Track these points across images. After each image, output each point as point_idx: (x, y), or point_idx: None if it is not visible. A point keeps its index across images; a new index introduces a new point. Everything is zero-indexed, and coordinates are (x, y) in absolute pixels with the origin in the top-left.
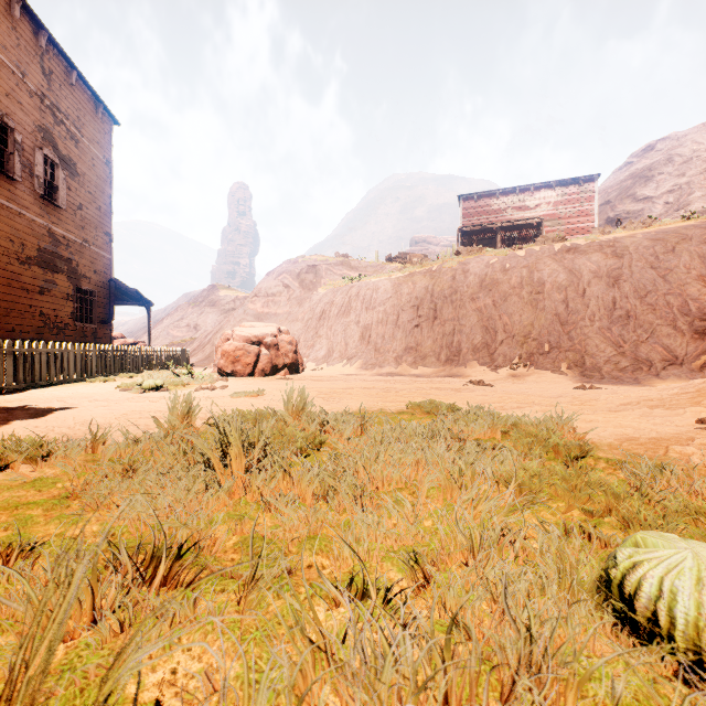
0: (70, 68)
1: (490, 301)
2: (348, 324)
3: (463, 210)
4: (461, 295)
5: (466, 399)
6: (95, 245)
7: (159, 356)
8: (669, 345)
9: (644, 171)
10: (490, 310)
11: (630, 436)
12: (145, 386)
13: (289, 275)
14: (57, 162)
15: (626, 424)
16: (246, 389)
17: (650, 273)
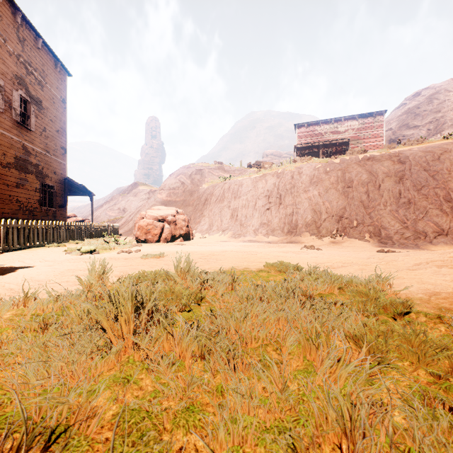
0: (37, 37)
1: (316, 193)
2: (222, 208)
3: (298, 133)
4: (297, 188)
5: (304, 260)
6: (55, 155)
7: (97, 229)
8: (437, 222)
9: (414, 109)
10: (317, 198)
11: (432, 290)
12: (82, 250)
13: (184, 175)
14: (29, 100)
15: (425, 280)
16: (153, 252)
17: (423, 173)
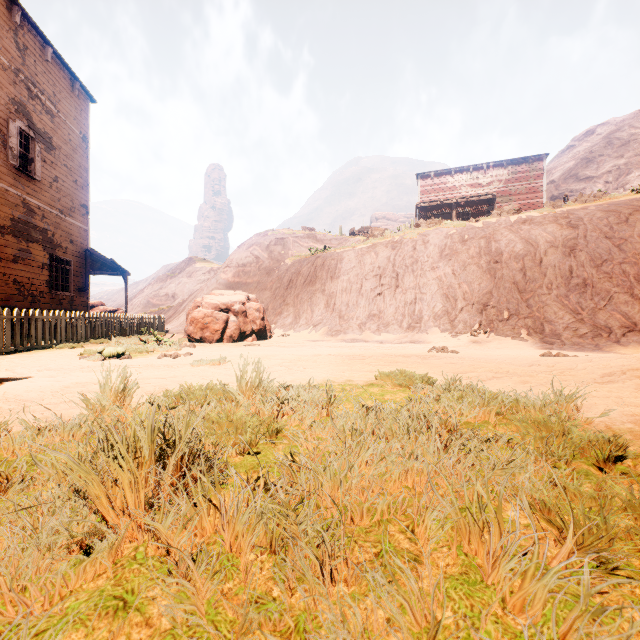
0: (45, 45)
1: (449, 270)
2: (313, 293)
3: (421, 187)
4: (422, 264)
5: (436, 368)
6: (71, 216)
7: (133, 323)
8: (627, 312)
9: (586, 153)
10: (450, 279)
11: None
12: (105, 354)
13: (259, 247)
14: (32, 135)
15: (629, 400)
16: (210, 357)
17: (605, 242)
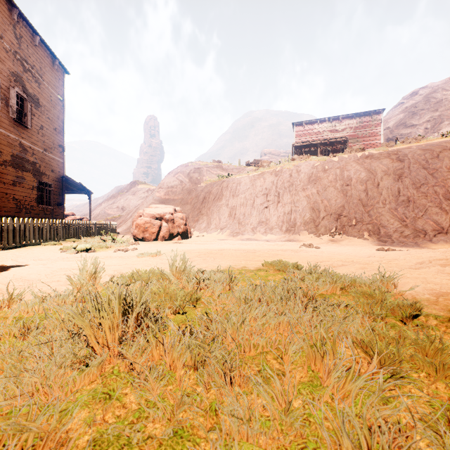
0: (34, 35)
1: (315, 191)
2: (220, 206)
3: (296, 132)
4: (296, 186)
5: (303, 259)
6: (52, 153)
7: (95, 227)
8: (437, 220)
9: (411, 108)
10: (315, 197)
11: (438, 291)
12: (78, 249)
13: (182, 174)
14: (25, 97)
15: (430, 280)
16: (149, 251)
17: (422, 171)
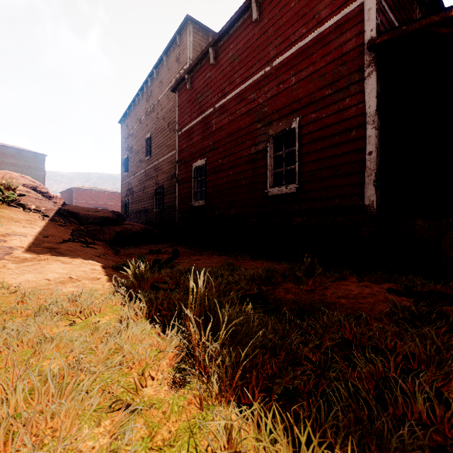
0: None
1: None
2: None
3: None
4: None
5: None
6: None
7: None
8: None
9: None
10: None
11: None
12: None
13: None
14: None
15: None
16: None
17: None
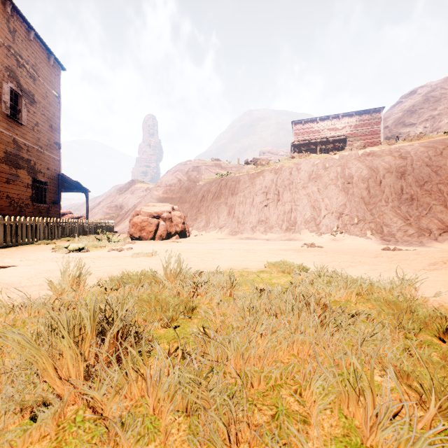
0: (29, 29)
1: (315, 189)
2: (219, 205)
3: (295, 130)
4: (296, 184)
5: (307, 259)
6: (48, 151)
7: (91, 226)
8: (442, 219)
9: (410, 107)
10: (316, 195)
11: None
12: (70, 248)
13: (181, 172)
14: (20, 93)
15: None
16: (145, 250)
17: (426, 169)
